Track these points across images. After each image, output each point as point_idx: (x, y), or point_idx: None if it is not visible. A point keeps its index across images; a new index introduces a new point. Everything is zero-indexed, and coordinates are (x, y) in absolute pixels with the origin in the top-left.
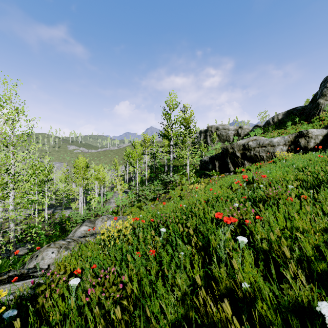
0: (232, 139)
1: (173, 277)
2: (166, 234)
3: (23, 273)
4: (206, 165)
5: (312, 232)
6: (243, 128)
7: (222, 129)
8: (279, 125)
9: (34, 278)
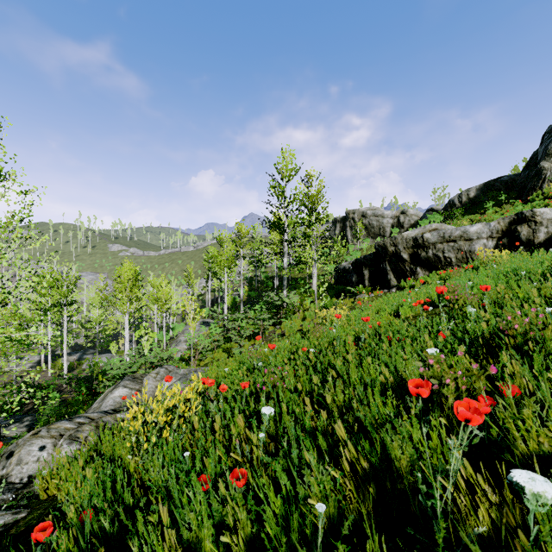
0: (389, 233)
1: None
2: (275, 420)
3: None
4: (347, 276)
5: None
6: (407, 214)
7: (371, 216)
8: (470, 208)
9: None
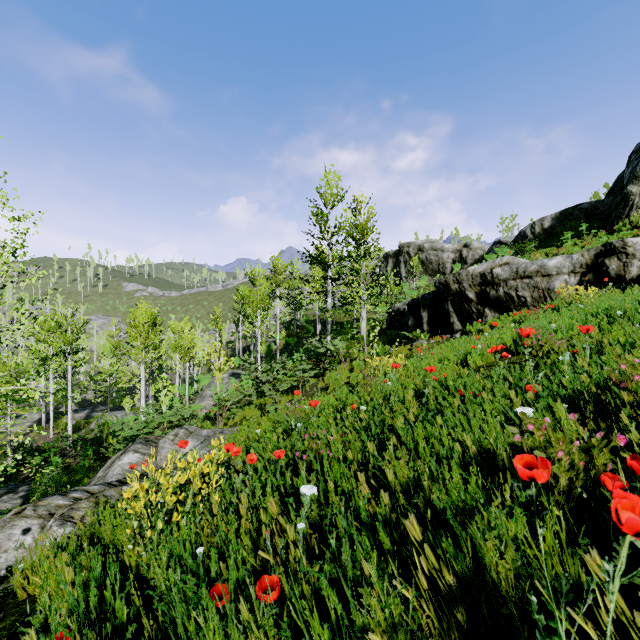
0: (450, 270)
1: None
2: (319, 500)
3: None
4: (402, 320)
5: None
6: (471, 248)
7: (429, 250)
8: (544, 240)
9: None
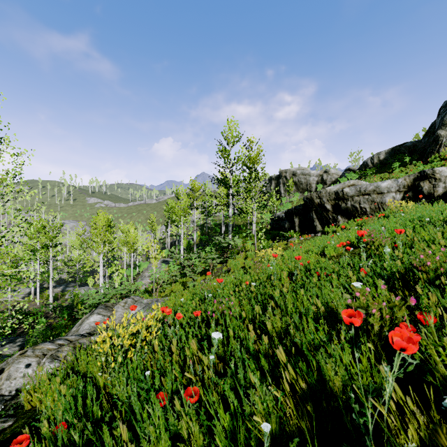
0: (314, 188)
1: None
2: (223, 343)
3: None
4: (281, 223)
5: None
6: (329, 173)
7: (300, 175)
8: (380, 168)
9: None
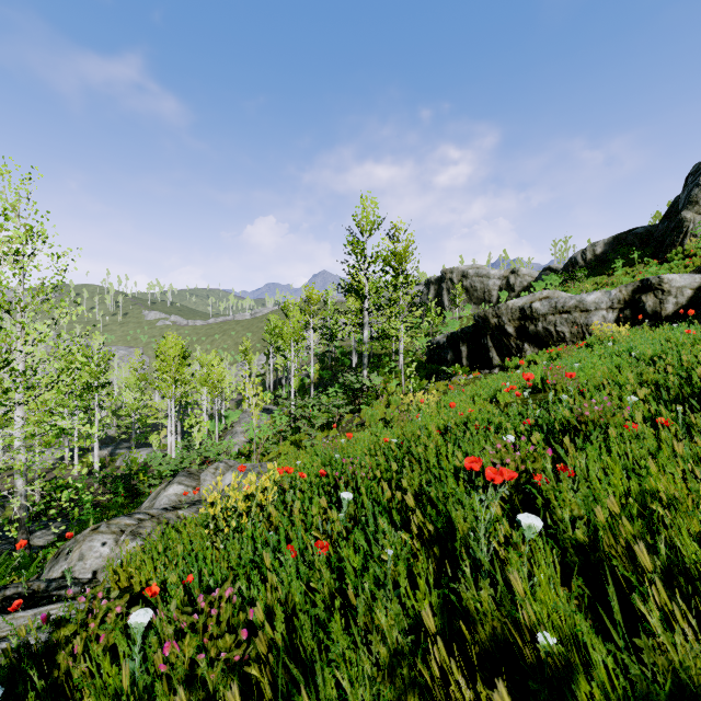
0: (496, 298)
1: (369, 609)
2: (354, 506)
3: (37, 590)
4: (441, 353)
5: (689, 504)
6: (519, 275)
7: (474, 277)
8: (596, 267)
9: (59, 601)
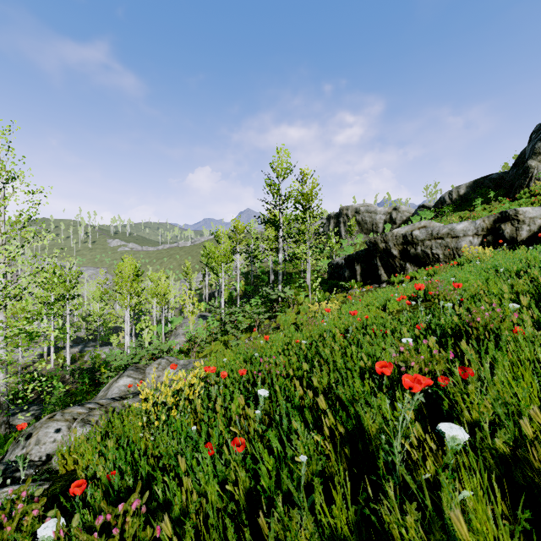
0: (382, 229)
1: (282, 524)
2: (270, 401)
3: None
4: (340, 272)
5: None
6: (399, 211)
7: (364, 213)
8: (460, 204)
9: (11, 484)
